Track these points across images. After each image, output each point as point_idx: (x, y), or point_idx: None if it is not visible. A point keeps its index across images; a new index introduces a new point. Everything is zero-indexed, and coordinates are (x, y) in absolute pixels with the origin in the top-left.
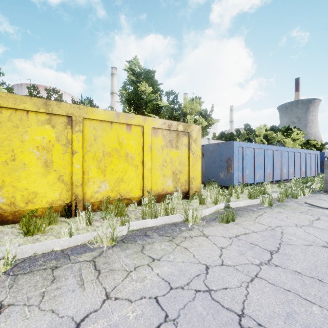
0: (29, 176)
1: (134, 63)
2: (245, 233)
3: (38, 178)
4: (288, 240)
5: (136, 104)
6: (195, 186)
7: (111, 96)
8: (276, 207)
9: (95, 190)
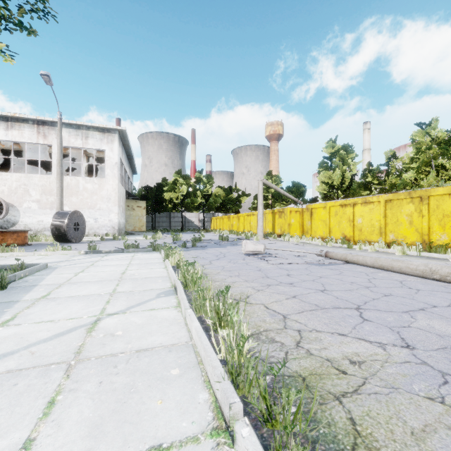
0: (403, 228)
1: None
2: None
3: (406, 229)
4: None
5: None
6: None
7: None
8: None
9: (436, 239)
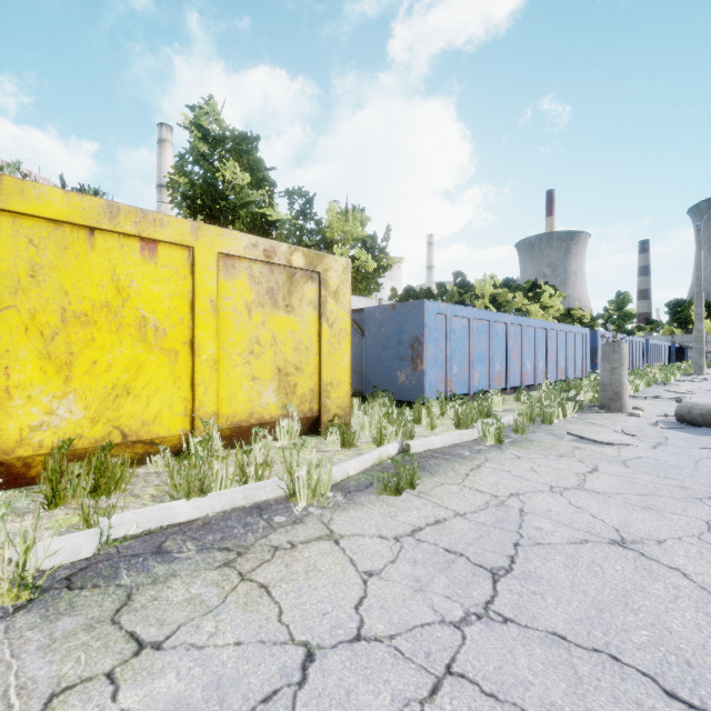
0: None
1: (207, 113)
2: (436, 520)
3: None
4: (536, 531)
5: (209, 211)
6: (335, 404)
7: (158, 192)
8: (511, 445)
9: (32, 421)
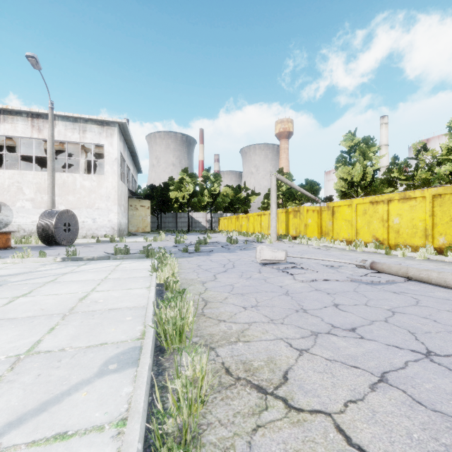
0: None
1: None
2: None
3: None
4: None
5: None
6: None
7: None
8: None
9: None
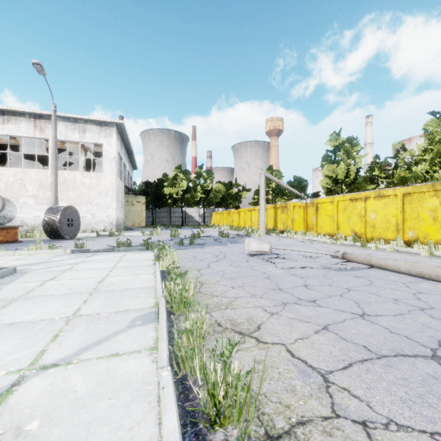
0: (425, 225)
1: None
2: None
3: (429, 226)
4: None
5: None
6: None
7: None
8: None
9: None
